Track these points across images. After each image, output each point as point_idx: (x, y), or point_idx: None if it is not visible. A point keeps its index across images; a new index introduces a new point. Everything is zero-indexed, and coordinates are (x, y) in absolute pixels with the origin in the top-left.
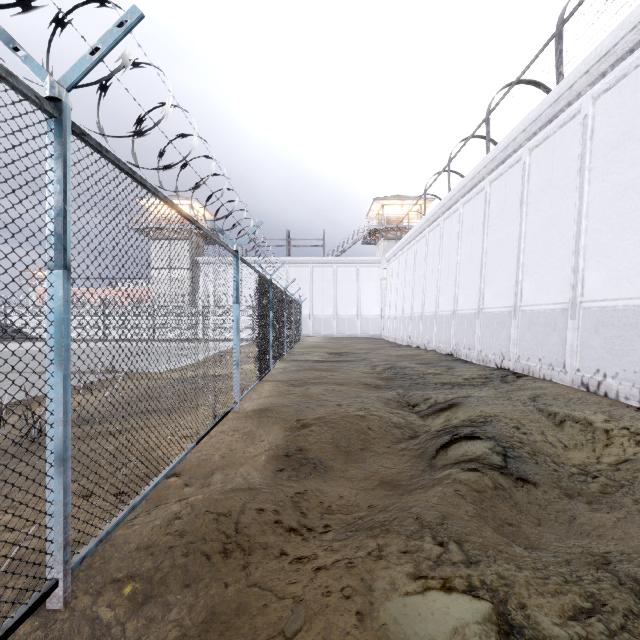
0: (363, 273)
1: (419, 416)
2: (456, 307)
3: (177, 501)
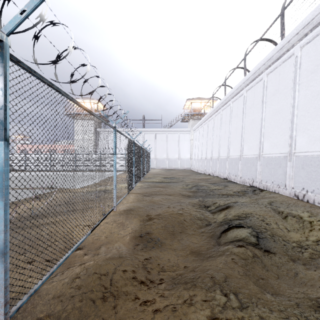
0: (181, 137)
1: (210, 213)
2: (229, 154)
3: (79, 265)
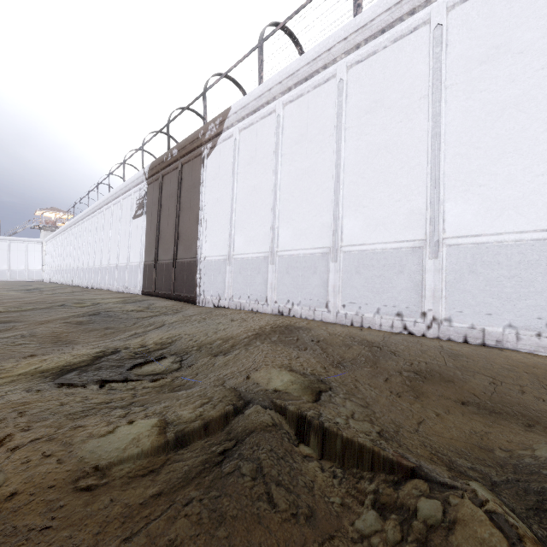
0: (30, 247)
1: None
2: (58, 267)
3: None
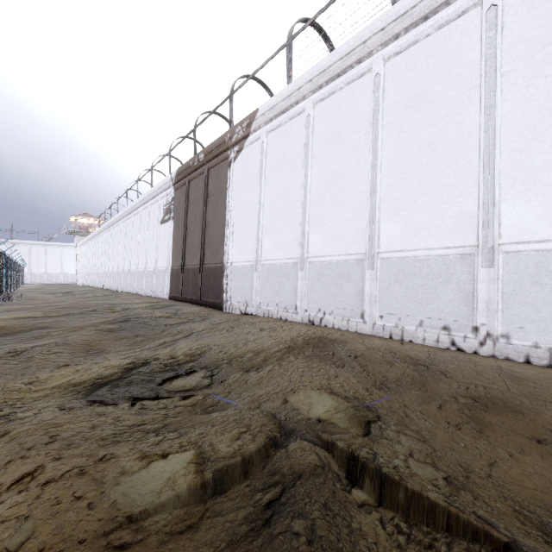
0: (65, 251)
1: None
2: (91, 271)
3: None
